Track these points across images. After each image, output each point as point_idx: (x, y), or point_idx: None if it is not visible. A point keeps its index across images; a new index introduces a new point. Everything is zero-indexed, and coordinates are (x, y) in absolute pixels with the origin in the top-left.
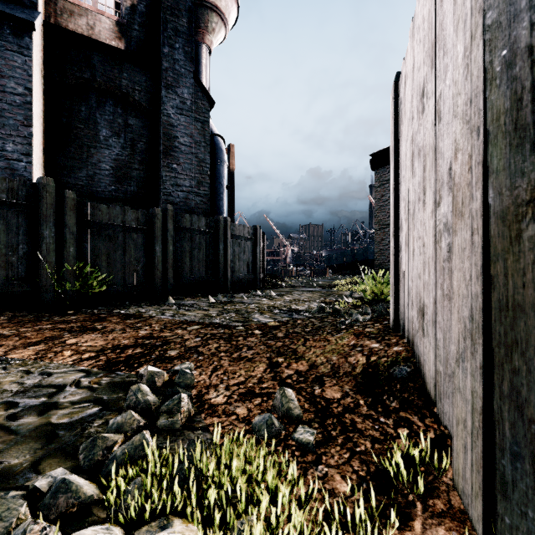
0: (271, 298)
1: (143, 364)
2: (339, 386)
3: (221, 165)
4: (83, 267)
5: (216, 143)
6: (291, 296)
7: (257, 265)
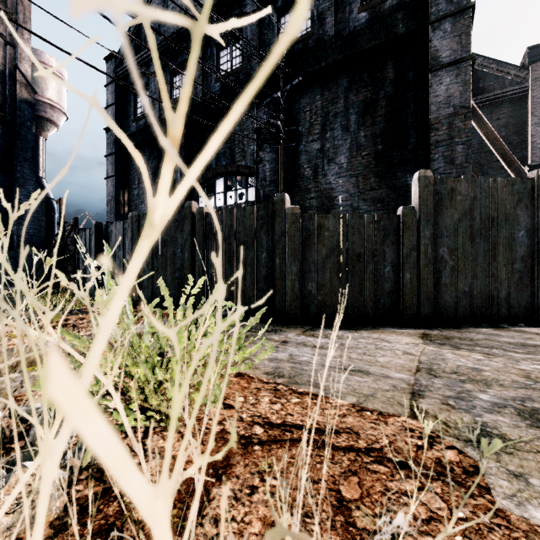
0: None
1: None
2: None
3: (54, 215)
4: None
5: (50, 203)
6: None
7: None
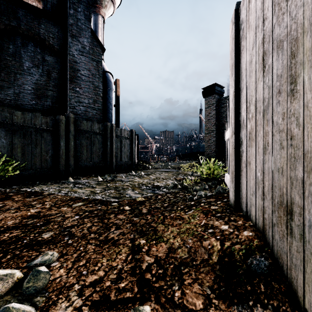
0: (141, 176)
1: (8, 254)
2: (199, 282)
3: (110, 91)
4: (0, 156)
5: (107, 77)
6: (154, 175)
7: (133, 155)
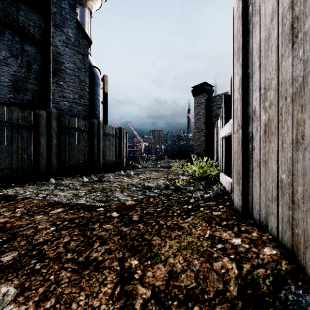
0: (130, 176)
1: None
2: None
3: (98, 87)
4: None
5: (94, 72)
6: (144, 175)
7: (122, 153)
